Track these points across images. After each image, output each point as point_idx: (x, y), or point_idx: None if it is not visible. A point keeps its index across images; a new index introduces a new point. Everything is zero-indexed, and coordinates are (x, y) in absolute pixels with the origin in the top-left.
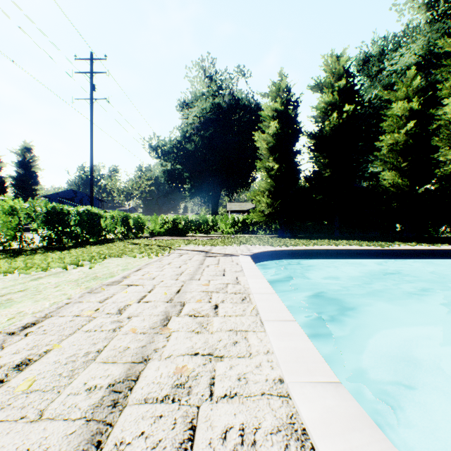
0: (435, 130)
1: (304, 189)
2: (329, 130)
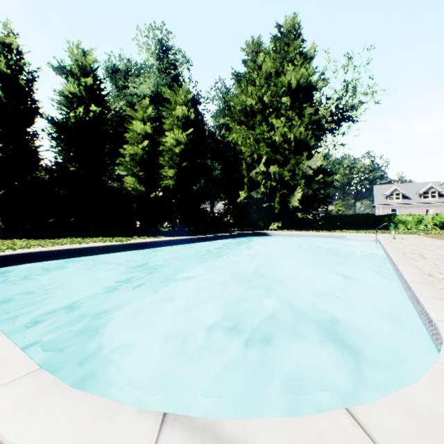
0: (161, 153)
1: (44, 181)
2: (76, 123)
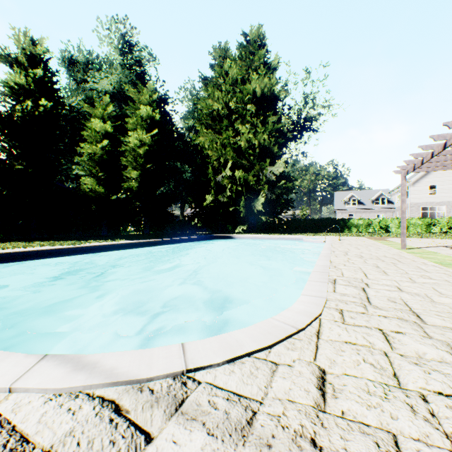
0: (123, 153)
1: None
2: (23, 117)
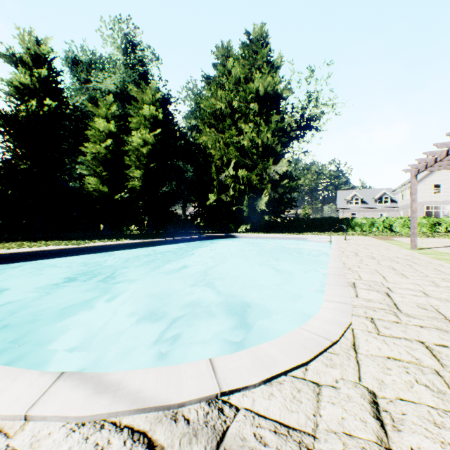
0: (127, 152)
1: None
2: (28, 116)
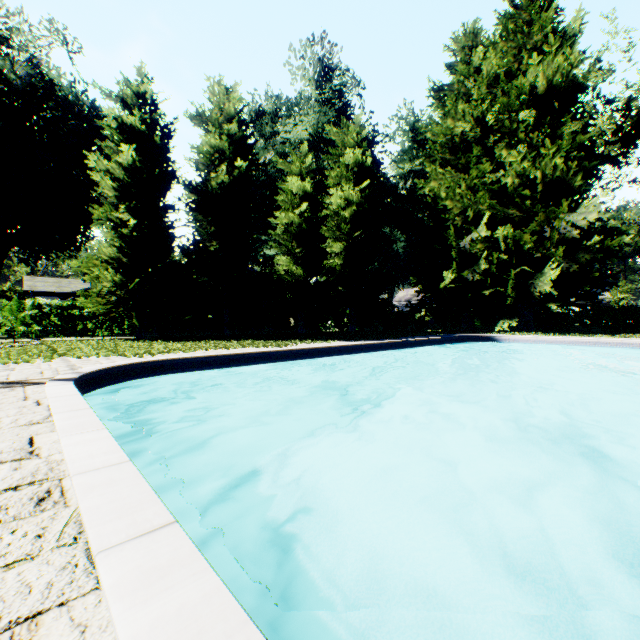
0: (325, 219)
1: (180, 266)
2: (217, 186)
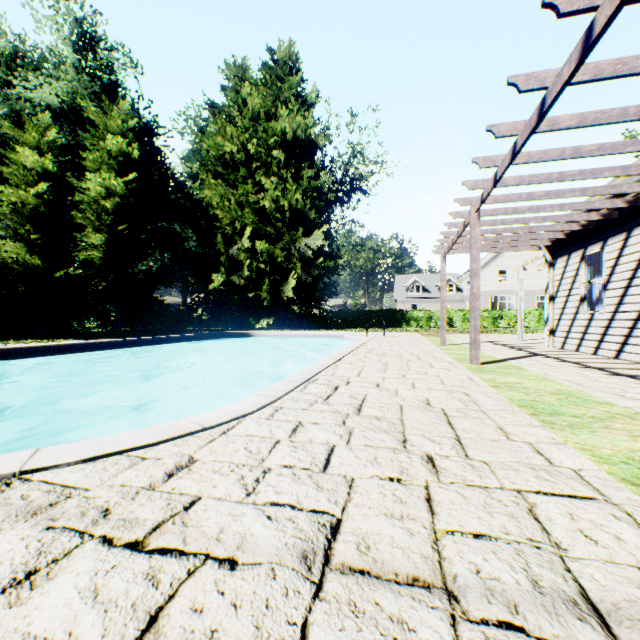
0: (76, 205)
1: None
2: None
